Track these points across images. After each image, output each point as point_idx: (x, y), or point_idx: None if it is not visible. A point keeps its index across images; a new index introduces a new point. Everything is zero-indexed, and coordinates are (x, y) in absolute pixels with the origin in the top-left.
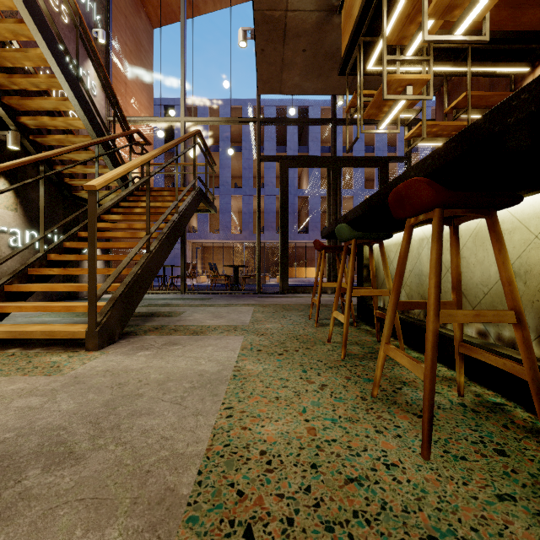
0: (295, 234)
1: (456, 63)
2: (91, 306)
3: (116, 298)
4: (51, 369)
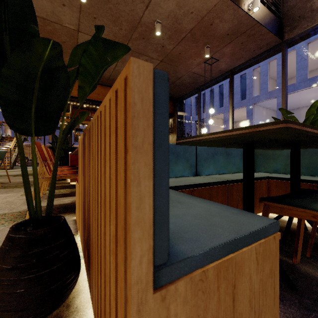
0: (73, 142)
1: (83, 123)
2: (10, 164)
3: (12, 163)
4: (8, 170)
